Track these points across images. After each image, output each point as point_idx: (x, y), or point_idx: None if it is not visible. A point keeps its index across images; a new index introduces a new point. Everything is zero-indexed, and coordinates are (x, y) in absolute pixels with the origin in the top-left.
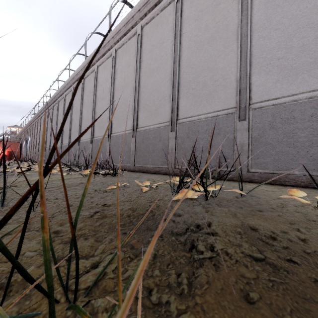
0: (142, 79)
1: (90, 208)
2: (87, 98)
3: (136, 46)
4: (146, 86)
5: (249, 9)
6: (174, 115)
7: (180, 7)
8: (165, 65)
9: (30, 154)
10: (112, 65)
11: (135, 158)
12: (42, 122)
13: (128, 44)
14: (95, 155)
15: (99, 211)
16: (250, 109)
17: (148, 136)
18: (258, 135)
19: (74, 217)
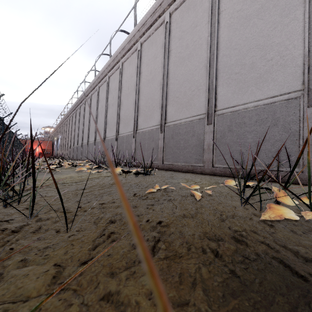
0: (171, 70)
1: (141, 230)
2: (112, 96)
3: (164, 36)
4: (176, 76)
5: None
6: (211, 106)
7: None
8: (198, 51)
9: (60, 152)
10: (137, 59)
11: (164, 155)
12: (71, 122)
13: (154, 36)
14: (120, 152)
15: (160, 239)
16: None
17: (179, 131)
18: None
19: (127, 252)
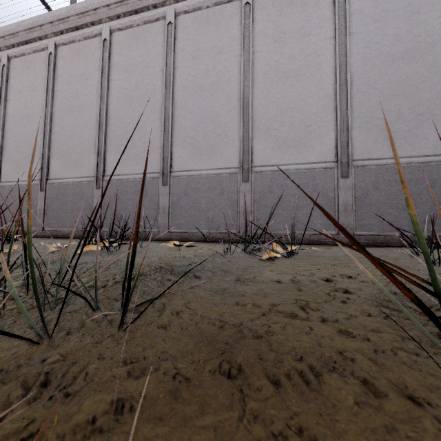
0: (56, 115)
1: None
2: None
3: (47, 68)
4: (63, 126)
5: (171, 86)
6: (100, 170)
7: (108, 48)
8: (89, 108)
9: None
10: (2, 77)
11: (45, 220)
12: None
13: (33, 59)
14: None
15: None
16: (171, 176)
17: (66, 191)
18: (176, 200)
19: None
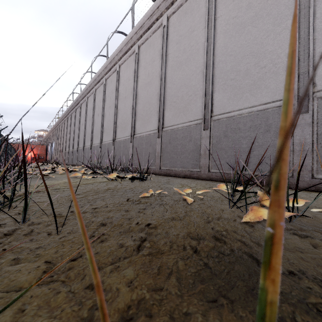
0: (168, 74)
1: (130, 231)
2: (109, 99)
3: (162, 39)
4: (173, 81)
5: None
6: (207, 111)
7: None
8: (195, 56)
9: (54, 157)
10: (135, 62)
11: (161, 161)
12: (66, 125)
13: (152, 39)
14: (117, 157)
15: (146, 239)
16: (315, 98)
17: (176, 136)
18: None
19: (114, 250)
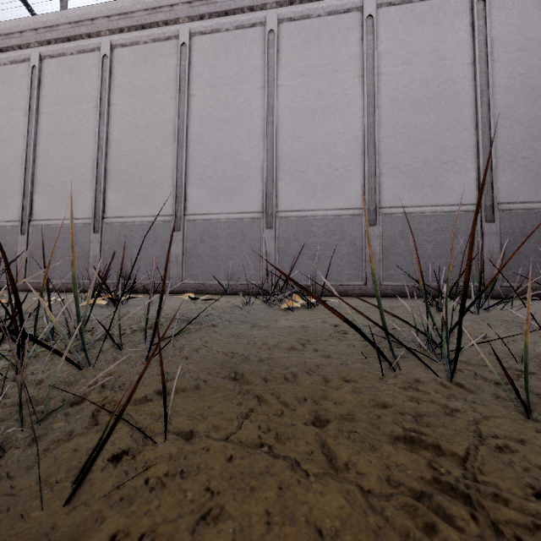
0: (42, 143)
1: None
2: None
3: (30, 84)
4: (51, 156)
5: (185, 117)
6: (99, 211)
7: (108, 67)
8: (85, 136)
9: None
10: None
11: (28, 270)
12: None
13: (10, 71)
14: None
15: None
16: (185, 220)
17: (55, 235)
18: (191, 247)
19: None
